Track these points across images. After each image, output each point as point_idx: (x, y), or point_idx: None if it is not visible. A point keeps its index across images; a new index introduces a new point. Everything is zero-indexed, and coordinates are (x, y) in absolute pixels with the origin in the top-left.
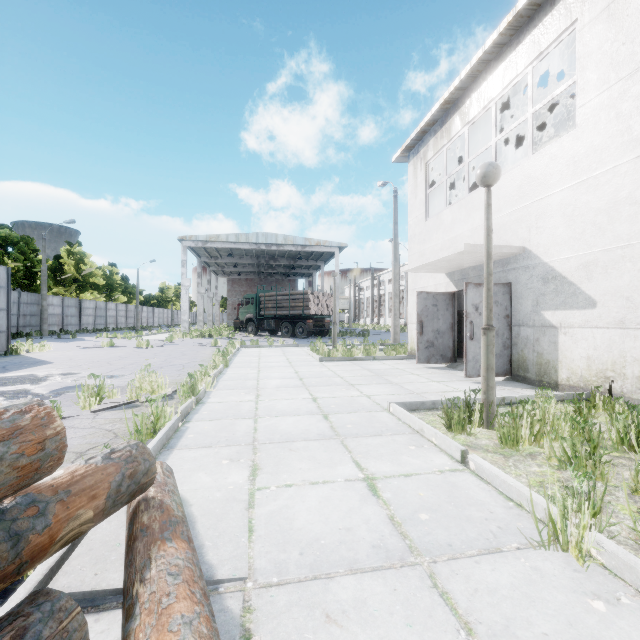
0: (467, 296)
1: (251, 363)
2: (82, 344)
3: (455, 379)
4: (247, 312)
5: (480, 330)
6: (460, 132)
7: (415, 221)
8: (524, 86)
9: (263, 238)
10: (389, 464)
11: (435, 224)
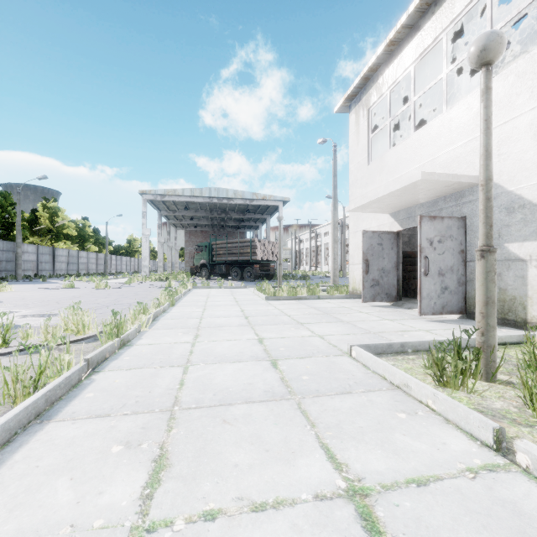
0: (421, 230)
1: (198, 302)
2: (47, 286)
3: (407, 317)
4: (201, 258)
5: (435, 266)
6: (405, 72)
7: (357, 166)
8: (470, 25)
9: (215, 192)
10: (380, 453)
11: (378, 167)
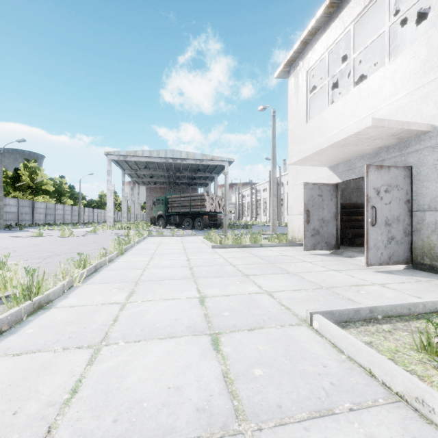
0: (368, 179)
1: (148, 250)
2: (19, 234)
3: (352, 267)
4: (158, 210)
5: (381, 215)
6: (344, 32)
7: (296, 125)
8: None
9: (170, 154)
10: None
11: (317, 124)
